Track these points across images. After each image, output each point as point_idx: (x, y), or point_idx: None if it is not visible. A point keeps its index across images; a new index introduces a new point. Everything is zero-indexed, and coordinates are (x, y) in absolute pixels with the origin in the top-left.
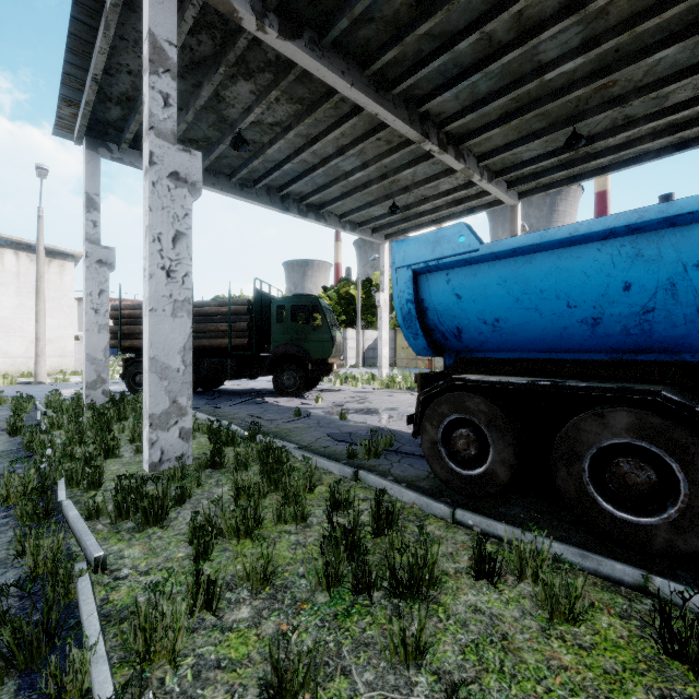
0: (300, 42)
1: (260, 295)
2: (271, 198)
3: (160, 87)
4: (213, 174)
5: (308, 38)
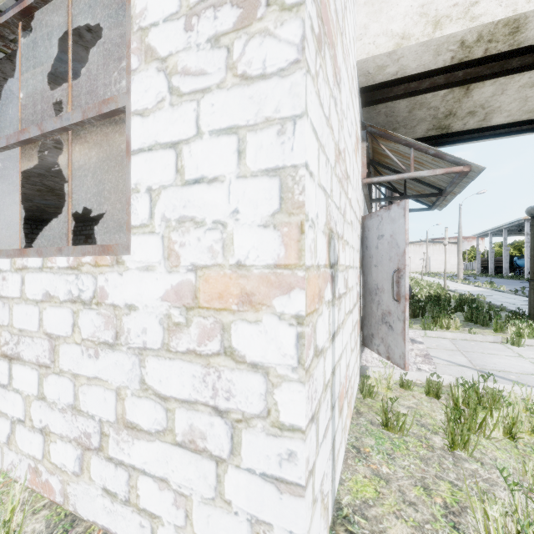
0: (508, 232)
1: (511, 256)
2: (515, 234)
3: (490, 245)
4: (500, 234)
5: (510, 231)
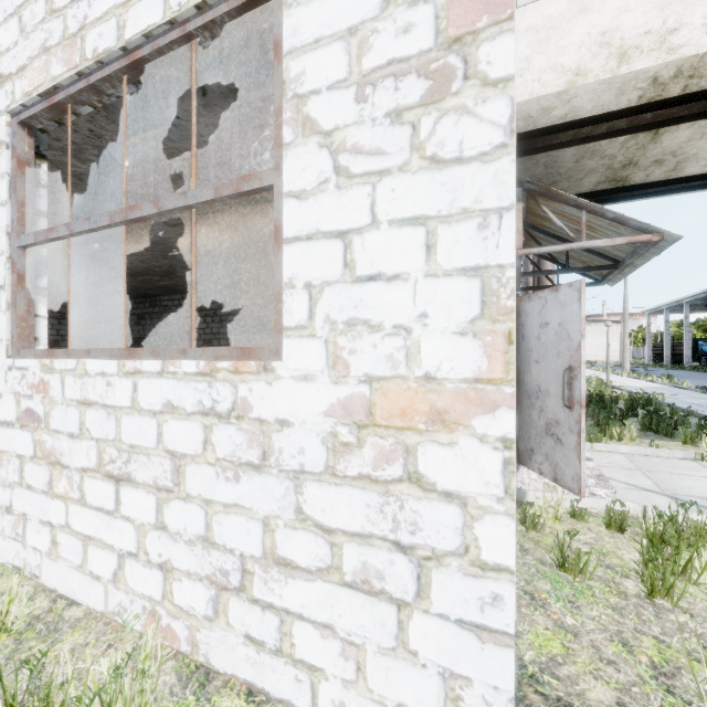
0: (691, 307)
1: (695, 339)
2: (700, 310)
3: (666, 325)
4: (679, 310)
5: (693, 306)
